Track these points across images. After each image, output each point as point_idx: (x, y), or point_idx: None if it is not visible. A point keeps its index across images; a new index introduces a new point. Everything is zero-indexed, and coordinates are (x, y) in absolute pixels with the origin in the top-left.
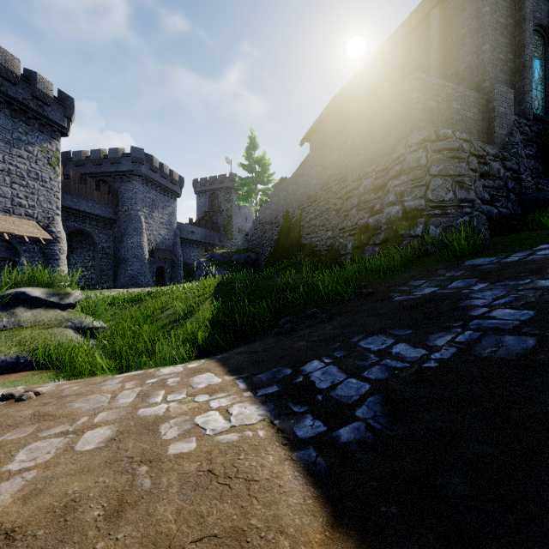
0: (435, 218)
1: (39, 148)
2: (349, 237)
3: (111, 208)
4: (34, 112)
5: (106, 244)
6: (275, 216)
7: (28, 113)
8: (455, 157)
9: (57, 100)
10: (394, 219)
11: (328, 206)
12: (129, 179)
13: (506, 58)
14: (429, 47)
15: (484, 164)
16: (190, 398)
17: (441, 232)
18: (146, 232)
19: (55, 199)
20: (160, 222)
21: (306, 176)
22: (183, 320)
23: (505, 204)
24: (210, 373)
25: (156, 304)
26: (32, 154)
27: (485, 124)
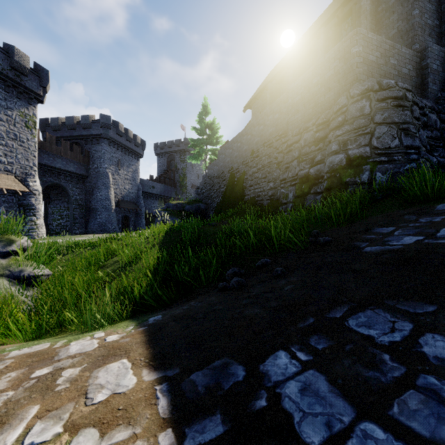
0: (381, 165)
1: (18, 113)
2: (290, 187)
3: (83, 165)
4: (13, 81)
5: (79, 196)
6: (222, 171)
7: (7, 82)
8: (399, 105)
9: (33, 72)
10: (337, 167)
11: (270, 160)
12: (99, 142)
13: (433, 24)
14: (360, 17)
15: (422, 115)
16: (65, 440)
17: (388, 178)
18: (113, 186)
19: (32, 157)
20: (125, 178)
21: (249, 134)
22: (127, 268)
23: (442, 154)
24: (126, 360)
25: (106, 250)
26: (10, 118)
27: (418, 81)
